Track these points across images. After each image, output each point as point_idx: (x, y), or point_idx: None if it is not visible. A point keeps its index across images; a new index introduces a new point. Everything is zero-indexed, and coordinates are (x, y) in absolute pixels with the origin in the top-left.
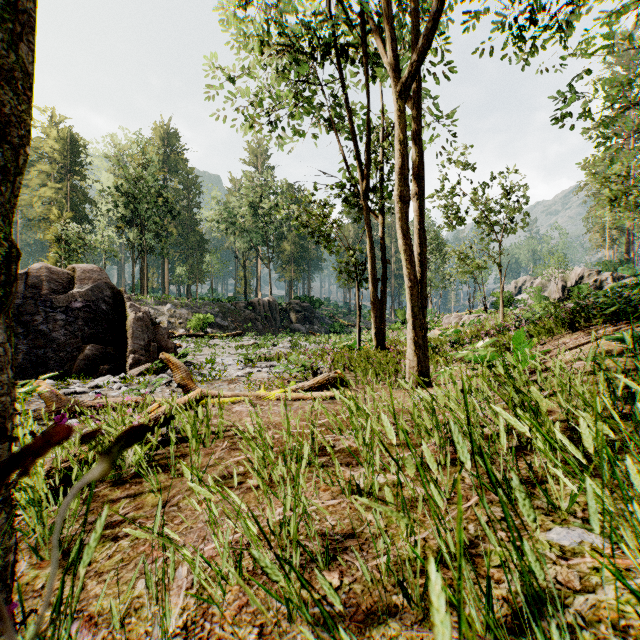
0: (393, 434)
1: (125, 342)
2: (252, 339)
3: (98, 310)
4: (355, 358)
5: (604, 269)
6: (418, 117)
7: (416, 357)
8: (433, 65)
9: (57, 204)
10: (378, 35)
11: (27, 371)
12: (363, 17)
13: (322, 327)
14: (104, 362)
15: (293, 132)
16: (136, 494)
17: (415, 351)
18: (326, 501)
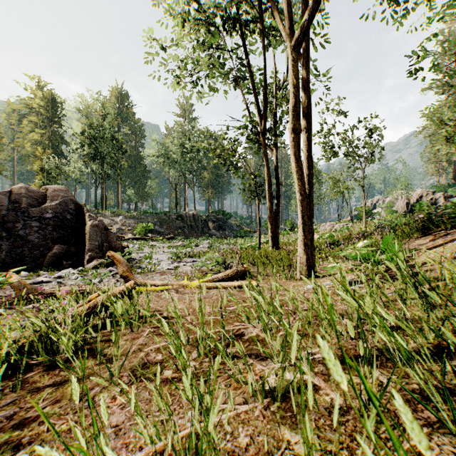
0: (342, 373)
1: (84, 243)
2: (181, 241)
3: (64, 219)
4: (257, 255)
5: (437, 190)
6: (306, 69)
7: (305, 255)
8: (315, 34)
9: (42, 145)
10: (274, 9)
11: (8, 265)
12: None
13: (231, 233)
14: (68, 258)
15: (210, 89)
16: (61, 382)
17: (304, 250)
18: (238, 406)
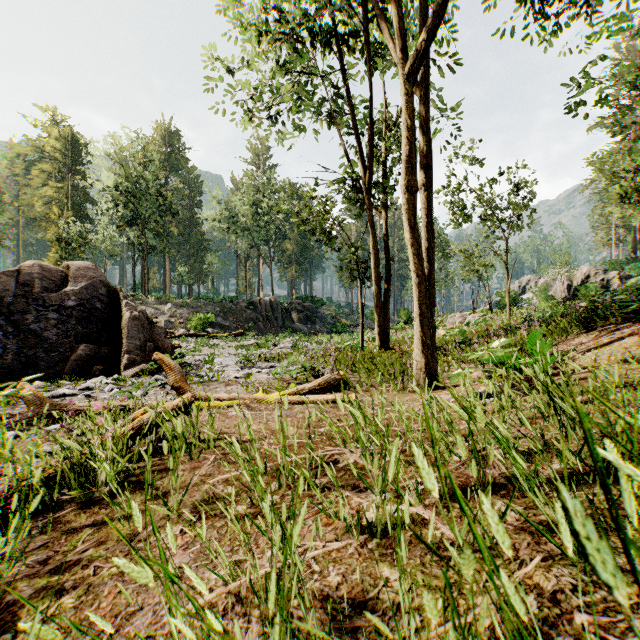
0: (432, 482)
1: (120, 342)
2: (253, 339)
3: (92, 309)
4: (358, 359)
5: (610, 268)
6: (425, 104)
7: (424, 358)
8: (439, 54)
9: (58, 203)
10: (383, 20)
11: (16, 372)
12: (366, 4)
13: (324, 327)
14: (98, 362)
15: (294, 127)
16: (103, 521)
17: (423, 351)
18: (328, 543)
